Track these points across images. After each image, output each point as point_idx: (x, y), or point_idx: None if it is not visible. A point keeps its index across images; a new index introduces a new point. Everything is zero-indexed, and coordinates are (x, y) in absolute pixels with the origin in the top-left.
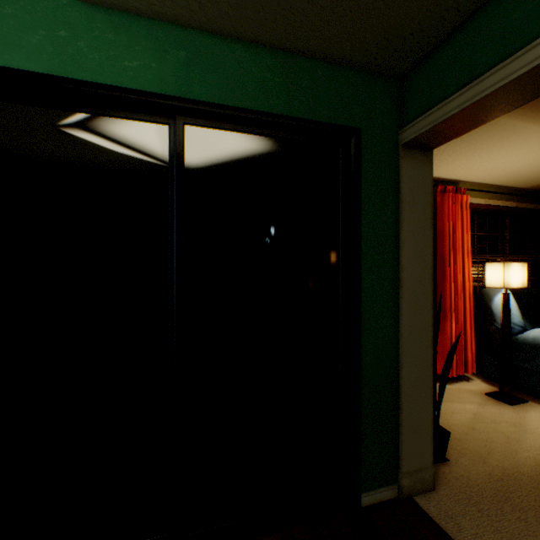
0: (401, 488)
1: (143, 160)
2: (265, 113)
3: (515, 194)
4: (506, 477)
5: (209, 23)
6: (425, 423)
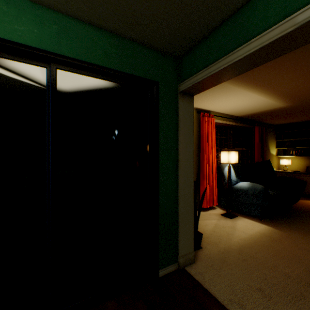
0: (179, 264)
1: (29, 85)
2: (107, 68)
3: (234, 119)
4: (226, 251)
5: (72, 12)
6: (190, 230)
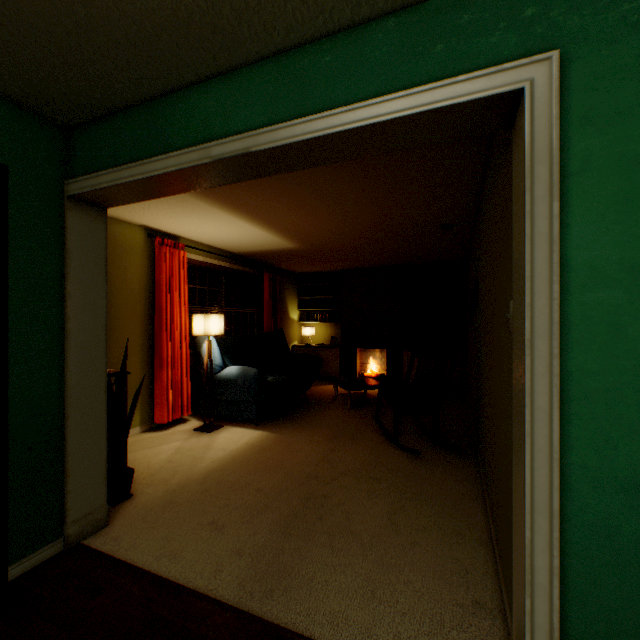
0: (67, 539)
1: None
2: None
3: (228, 257)
4: (180, 487)
5: None
6: (99, 466)
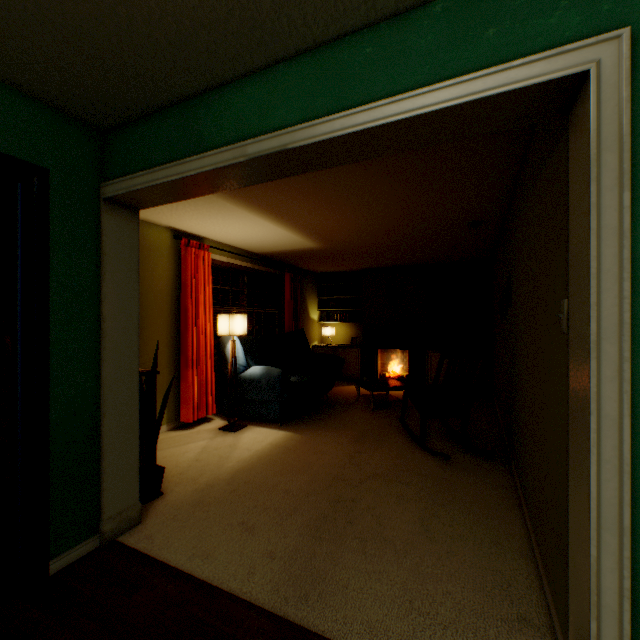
0: (103, 536)
1: None
2: None
3: (251, 257)
4: (208, 486)
5: None
6: (133, 465)
